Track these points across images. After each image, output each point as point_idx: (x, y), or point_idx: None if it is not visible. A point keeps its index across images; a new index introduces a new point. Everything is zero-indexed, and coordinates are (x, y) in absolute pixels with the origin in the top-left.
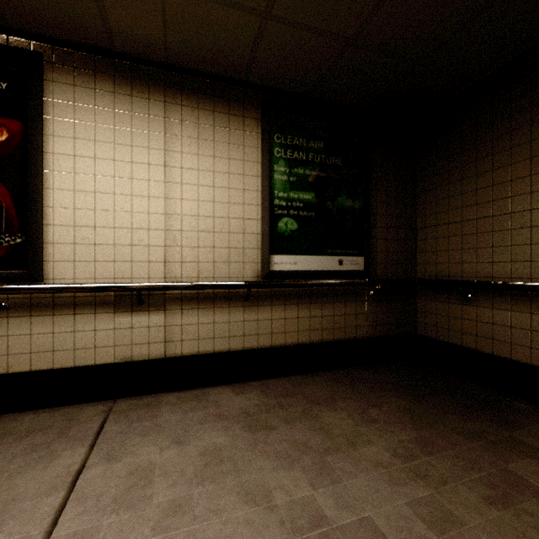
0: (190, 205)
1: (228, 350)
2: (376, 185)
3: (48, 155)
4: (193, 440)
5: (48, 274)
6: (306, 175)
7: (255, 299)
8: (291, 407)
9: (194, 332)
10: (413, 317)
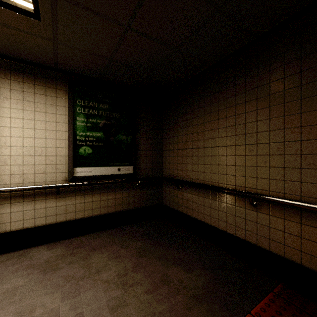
0: (17, 140)
1: (45, 224)
2: (141, 128)
3: None
4: (2, 285)
5: None
6: (97, 123)
7: (64, 193)
8: (78, 254)
9: (20, 216)
10: (161, 196)
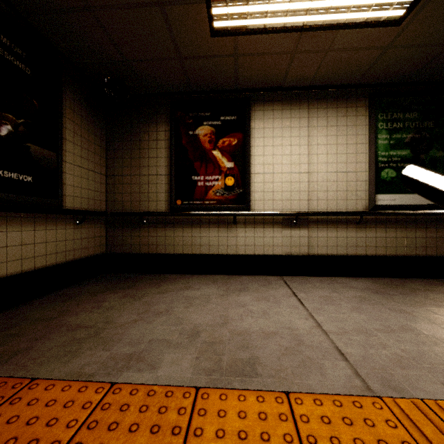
0: (322, 166)
1: (346, 255)
2: None
3: (252, 148)
4: (343, 293)
5: (252, 207)
6: (402, 138)
7: (364, 223)
8: (400, 289)
9: (325, 242)
10: None
